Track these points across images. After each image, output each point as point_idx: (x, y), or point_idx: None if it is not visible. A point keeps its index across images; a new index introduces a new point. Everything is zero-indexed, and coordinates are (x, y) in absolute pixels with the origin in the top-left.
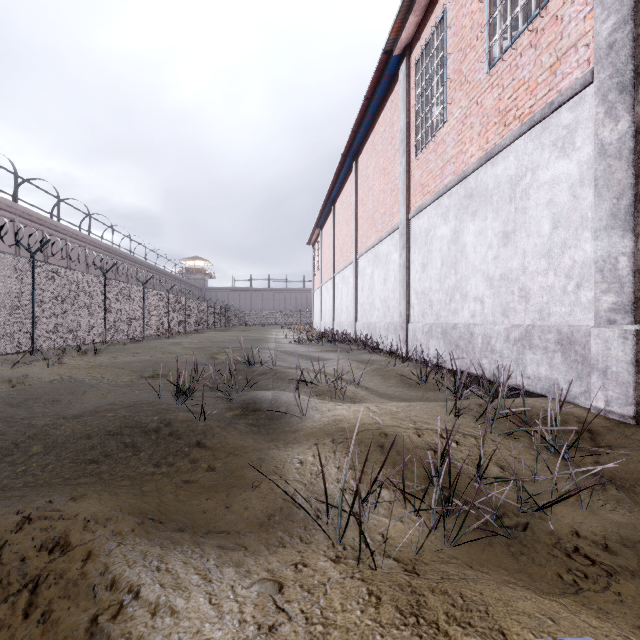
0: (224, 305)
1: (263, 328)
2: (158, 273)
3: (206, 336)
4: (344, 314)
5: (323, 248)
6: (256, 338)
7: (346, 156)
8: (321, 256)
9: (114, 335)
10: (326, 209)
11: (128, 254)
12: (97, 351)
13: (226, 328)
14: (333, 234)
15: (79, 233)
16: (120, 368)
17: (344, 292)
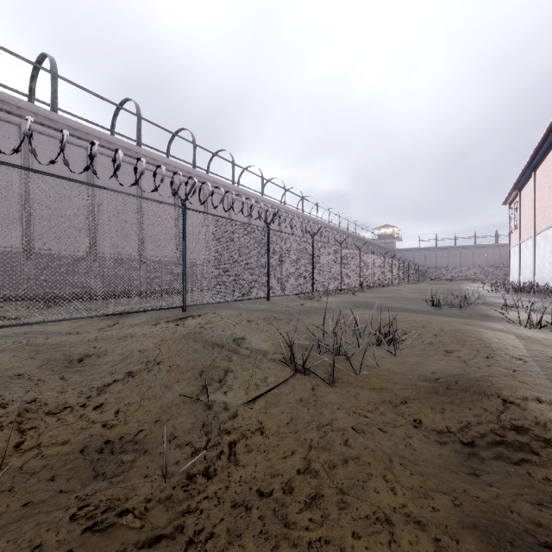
0: (414, 263)
1: (451, 283)
2: (362, 242)
3: (410, 286)
4: (546, 269)
5: (522, 208)
6: (453, 289)
7: (547, 135)
8: (519, 216)
9: (362, 283)
10: (525, 175)
11: (347, 231)
12: (362, 291)
13: (415, 282)
14: (533, 197)
15: (325, 223)
16: (385, 298)
17: (546, 250)
